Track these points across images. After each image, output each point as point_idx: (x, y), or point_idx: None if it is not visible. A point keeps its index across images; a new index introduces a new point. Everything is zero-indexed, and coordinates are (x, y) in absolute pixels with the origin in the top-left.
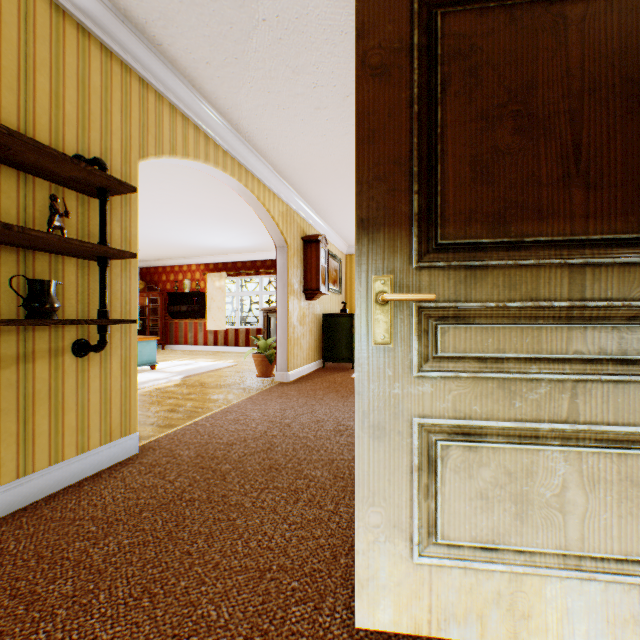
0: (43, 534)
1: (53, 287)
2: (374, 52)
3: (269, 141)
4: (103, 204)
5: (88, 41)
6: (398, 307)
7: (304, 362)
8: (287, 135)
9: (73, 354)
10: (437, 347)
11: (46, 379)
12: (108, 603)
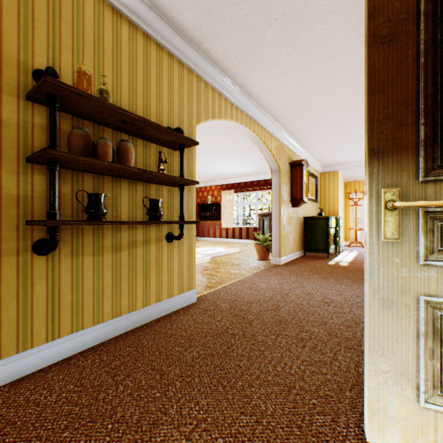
0: (158, 339)
1: (160, 203)
2: (383, 26)
3: (270, 99)
4: (181, 154)
5: (172, 61)
6: (404, 211)
7: (290, 251)
8: (283, 93)
9: (166, 241)
10: (442, 242)
11: (154, 254)
12: (200, 384)
